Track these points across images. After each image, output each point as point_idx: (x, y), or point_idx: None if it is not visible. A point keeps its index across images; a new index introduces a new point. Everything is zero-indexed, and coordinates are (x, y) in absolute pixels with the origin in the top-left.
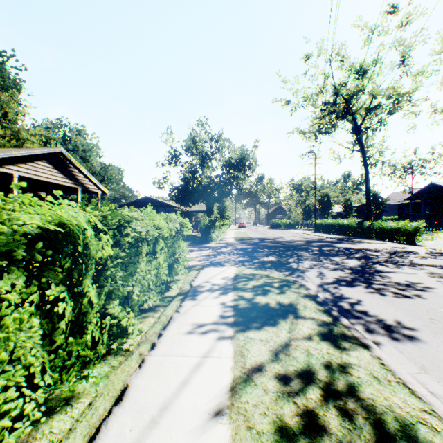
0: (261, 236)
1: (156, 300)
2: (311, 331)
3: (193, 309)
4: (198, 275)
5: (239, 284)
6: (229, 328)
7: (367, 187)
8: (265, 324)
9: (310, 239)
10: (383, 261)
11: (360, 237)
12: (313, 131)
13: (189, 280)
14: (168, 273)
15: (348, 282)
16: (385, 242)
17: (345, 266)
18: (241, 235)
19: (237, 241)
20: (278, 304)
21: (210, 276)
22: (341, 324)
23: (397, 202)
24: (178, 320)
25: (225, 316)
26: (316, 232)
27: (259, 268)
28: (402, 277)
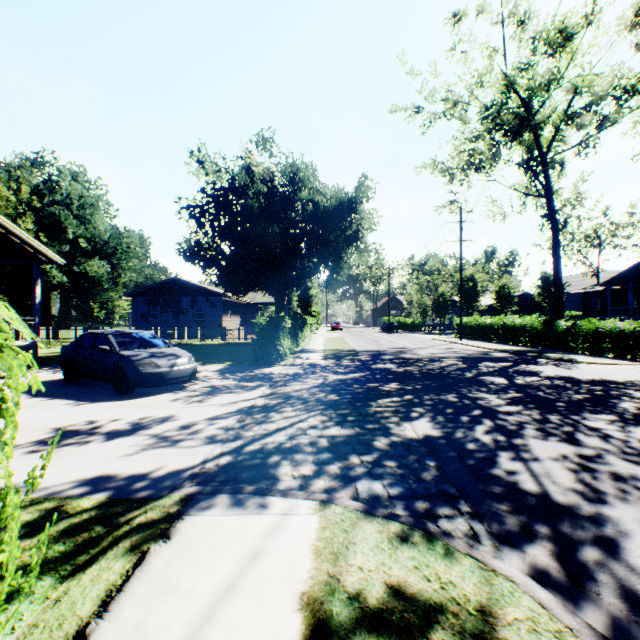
0: (371, 346)
1: None
2: None
3: None
4: None
5: None
6: None
7: (556, 259)
8: None
9: (463, 352)
10: None
11: (549, 348)
12: (459, 165)
13: None
14: None
15: None
16: (620, 361)
17: None
18: (335, 345)
19: (327, 359)
20: None
21: None
22: None
23: (581, 289)
24: None
25: None
26: (462, 339)
27: (409, 500)
28: None
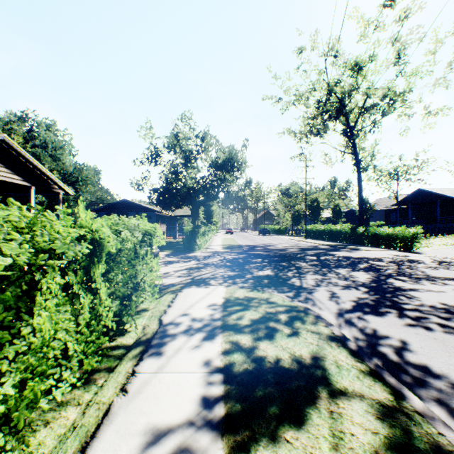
0: (250, 243)
1: (76, 380)
2: (374, 441)
3: (154, 382)
4: (173, 303)
5: (230, 318)
6: (217, 441)
7: (359, 191)
8: (284, 424)
9: (303, 246)
10: (394, 273)
11: (353, 243)
12: (305, 132)
13: (159, 312)
14: (120, 310)
15: (373, 308)
16: (383, 249)
17: (357, 282)
18: (229, 242)
19: (225, 249)
20: (295, 360)
21: (190, 303)
22: (418, 414)
23: (384, 208)
24: (119, 420)
25: (210, 400)
26: (307, 239)
27: (255, 287)
28: (433, 298)
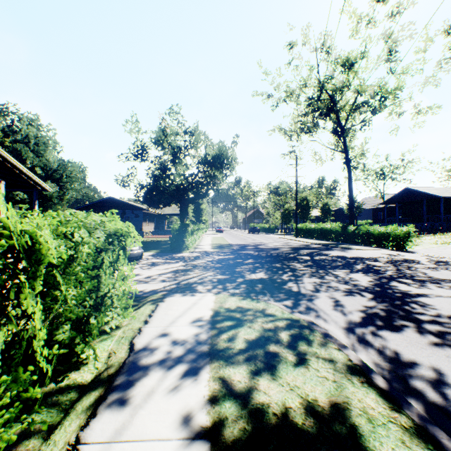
0: (241, 242)
1: None
2: None
3: None
4: (151, 317)
5: (220, 340)
6: None
7: (350, 189)
8: None
9: (294, 245)
10: (395, 275)
11: (344, 242)
12: (295, 129)
13: (132, 332)
14: (70, 339)
15: (386, 320)
16: (375, 248)
17: (359, 286)
18: (219, 241)
19: (214, 249)
20: (310, 410)
21: (172, 318)
22: None
23: (372, 206)
24: None
25: None
26: (298, 237)
27: (248, 293)
28: (447, 306)
